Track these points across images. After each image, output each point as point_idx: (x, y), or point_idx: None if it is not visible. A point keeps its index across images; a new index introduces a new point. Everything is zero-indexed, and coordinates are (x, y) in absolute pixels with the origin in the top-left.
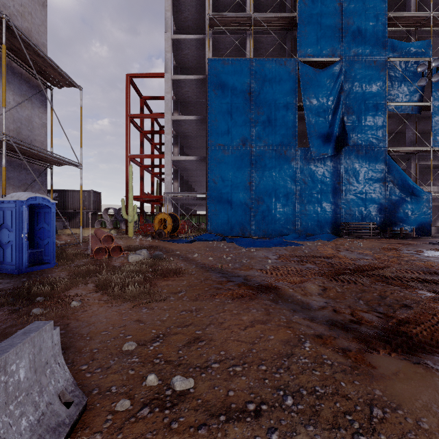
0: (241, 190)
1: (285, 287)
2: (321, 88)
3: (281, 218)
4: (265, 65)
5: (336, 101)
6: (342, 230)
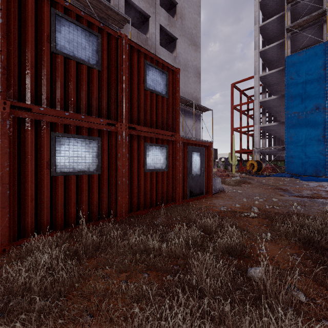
0: (314, 142)
1: (290, 190)
2: None
3: None
4: None
5: None
6: None
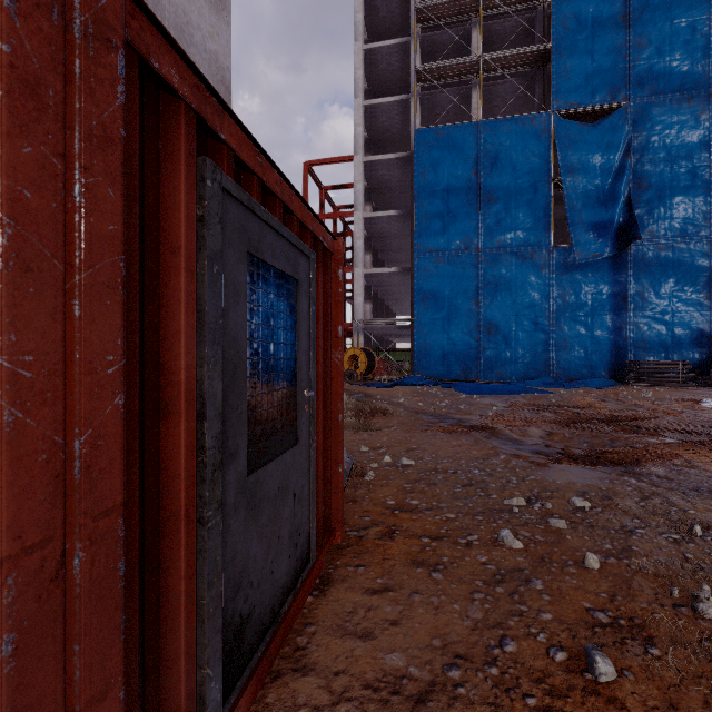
0: (462, 314)
1: (501, 428)
2: (591, 153)
3: (525, 354)
4: (499, 129)
5: (618, 171)
6: (628, 374)
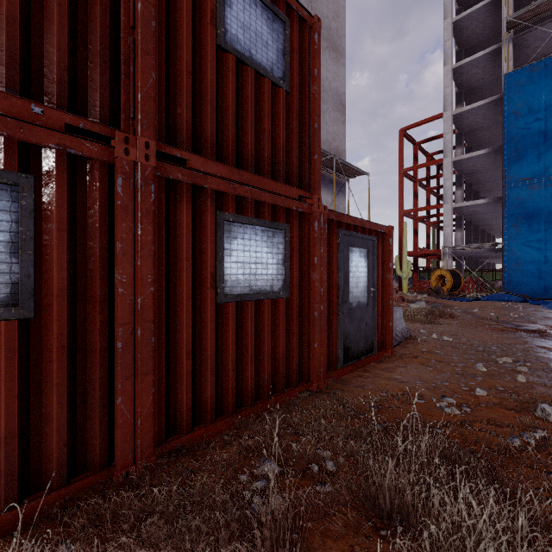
0: None
1: None
2: None
3: None
4: None
5: None
6: None
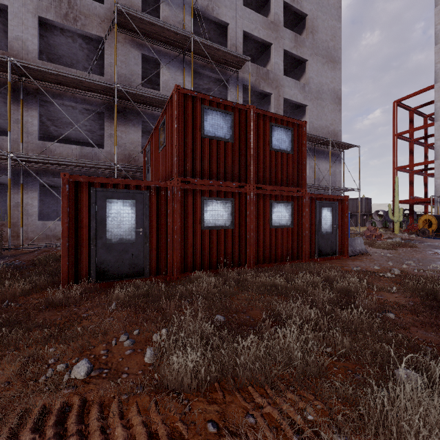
0: None
1: None
2: None
3: None
4: None
5: None
6: None
